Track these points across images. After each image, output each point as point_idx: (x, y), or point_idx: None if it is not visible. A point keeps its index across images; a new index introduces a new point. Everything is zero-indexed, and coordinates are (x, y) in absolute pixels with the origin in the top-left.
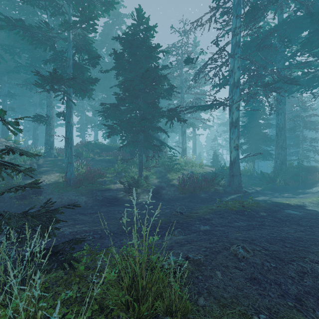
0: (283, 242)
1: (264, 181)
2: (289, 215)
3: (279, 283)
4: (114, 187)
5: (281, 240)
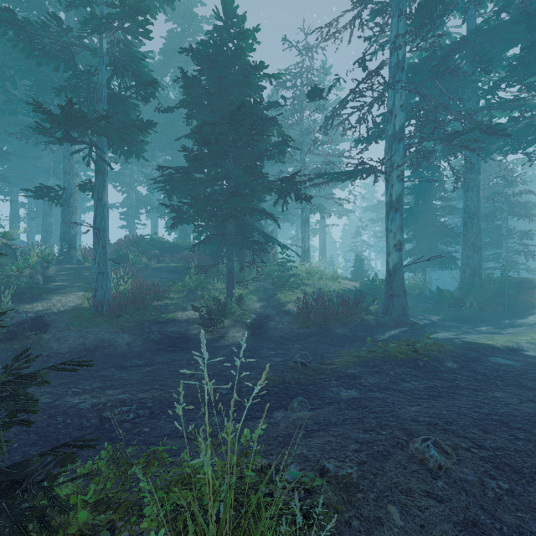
0: (508, 428)
1: (443, 305)
2: (499, 367)
3: None
4: (182, 317)
5: (502, 422)
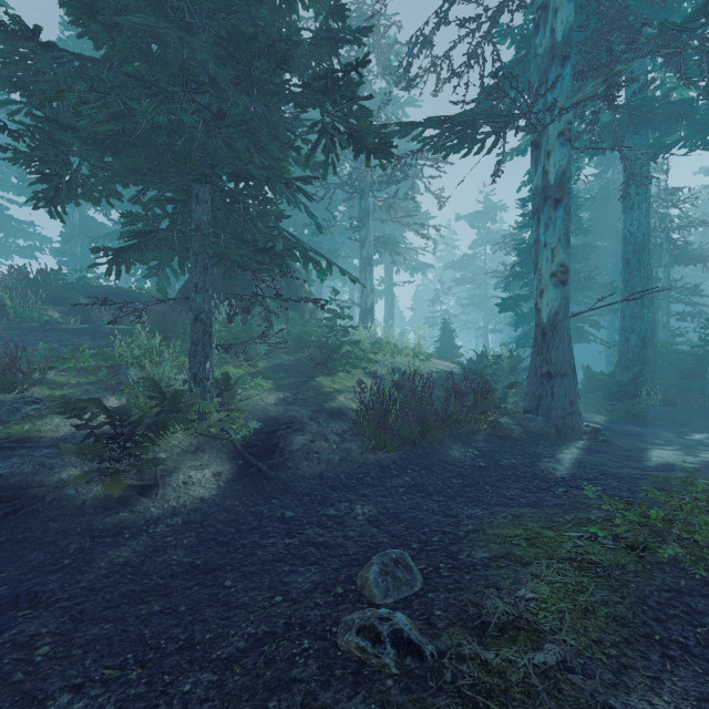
0: None
1: (598, 396)
2: None
3: None
4: (56, 432)
5: None
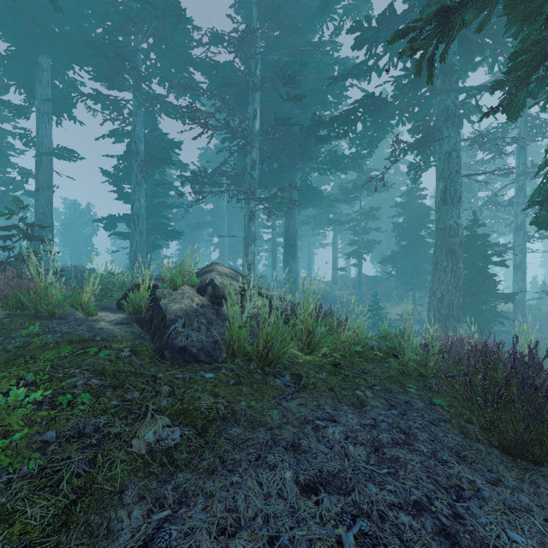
0: None
1: None
2: None
3: None
4: (392, 318)
5: None
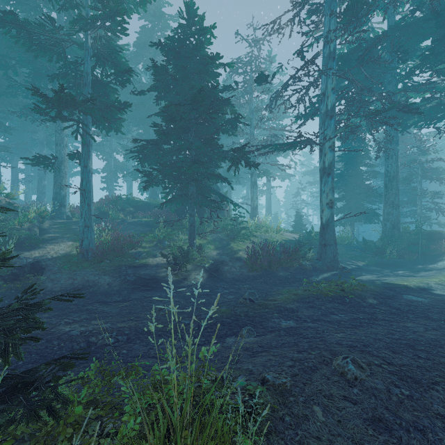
0: (413, 350)
1: (368, 253)
2: (411, 303)
3: (422, 429)
4: (153, 262)
5: (409, 345)
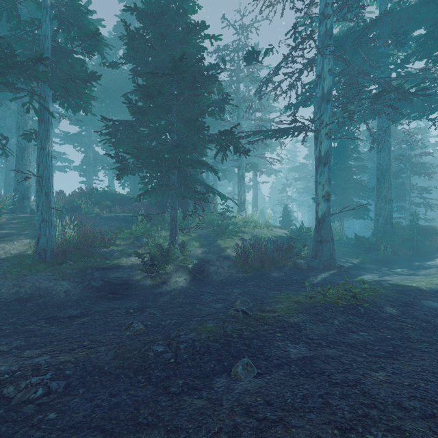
0: None
1: (361, 249)
2: (437, 312)
3: None
4: (127, 263)
5: None
